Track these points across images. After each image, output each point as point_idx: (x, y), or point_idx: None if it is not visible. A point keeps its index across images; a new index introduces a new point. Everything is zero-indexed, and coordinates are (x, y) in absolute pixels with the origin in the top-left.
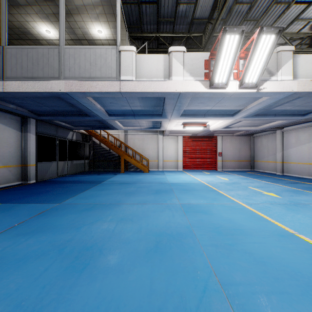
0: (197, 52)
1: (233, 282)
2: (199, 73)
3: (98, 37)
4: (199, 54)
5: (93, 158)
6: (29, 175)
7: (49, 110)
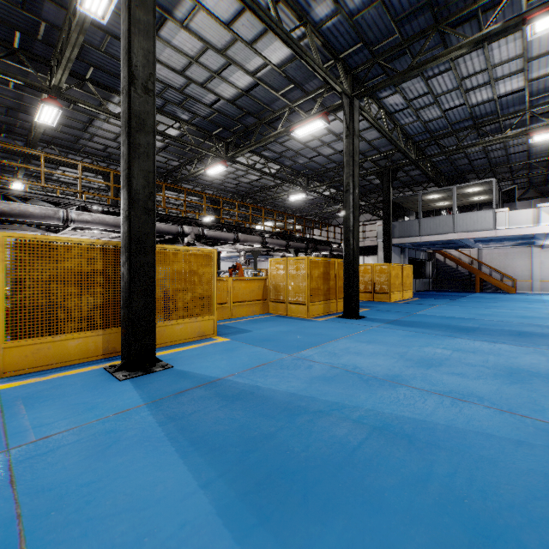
0: None
1: None
2: None
3: (470, 191)
4: None
5: (436, 277)
6: None
7: (426, 243)
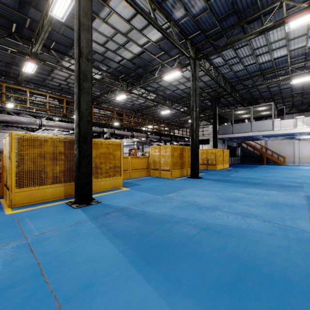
0: (308, 117)
1: (303, 174)
2: (309, 124)
3: (260, 109)
4: (309, 117)
5: (242, 156)
6: None
7: (236, 137)
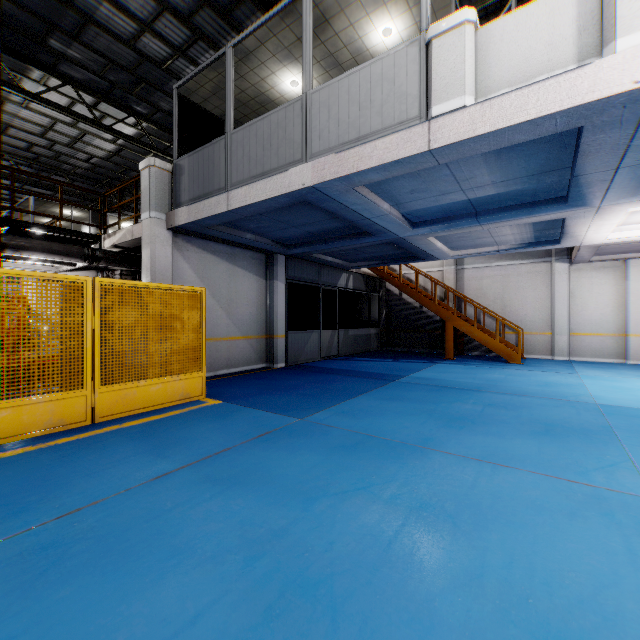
0: None
1: None
2: None
3: (385, 49)
4: None
5: (386, 324)
6: (276, 353)
7: (300, 234)
